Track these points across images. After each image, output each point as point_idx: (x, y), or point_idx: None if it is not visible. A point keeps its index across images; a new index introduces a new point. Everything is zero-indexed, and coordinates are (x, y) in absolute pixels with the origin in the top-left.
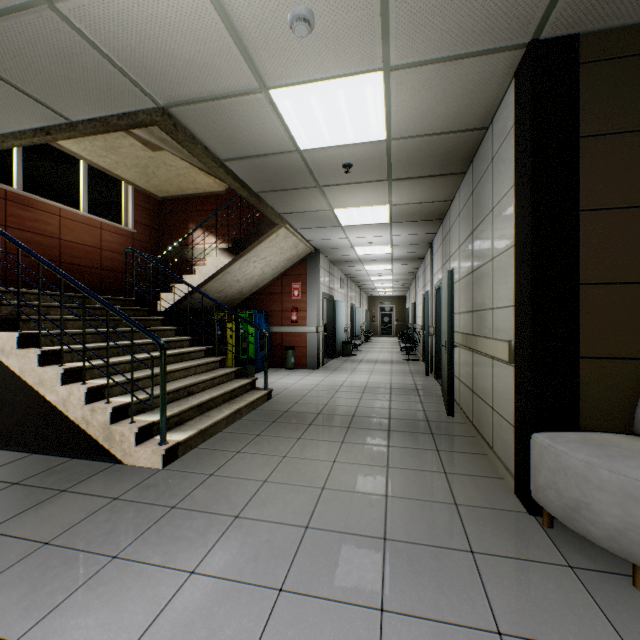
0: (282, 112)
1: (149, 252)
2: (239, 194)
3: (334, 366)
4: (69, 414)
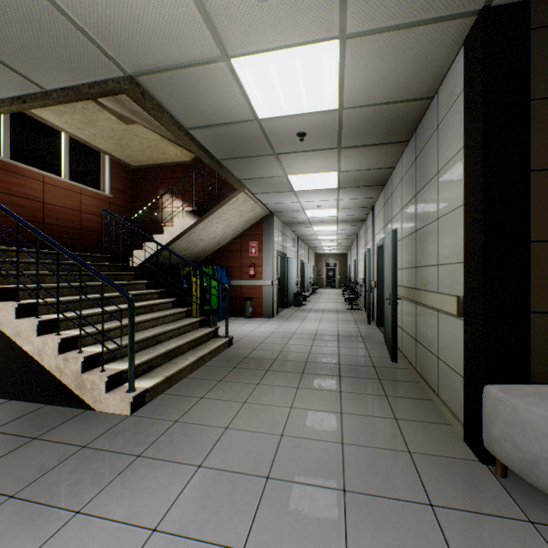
0: (242, 81)
1: (124, 214)
2: (203, 162)
3: (287, 315)
4: (44, 363)
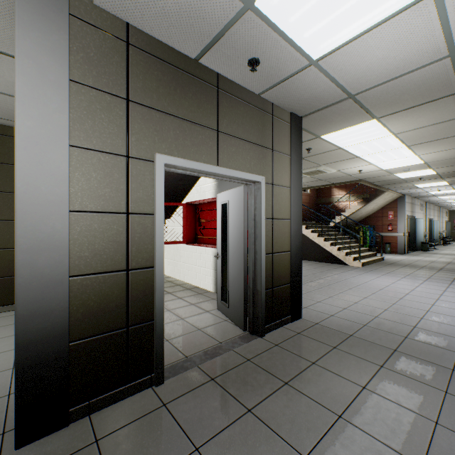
0: (396, 175)
1: (313, 200)
2: None
3: (414, 254)
4: (332, 253)
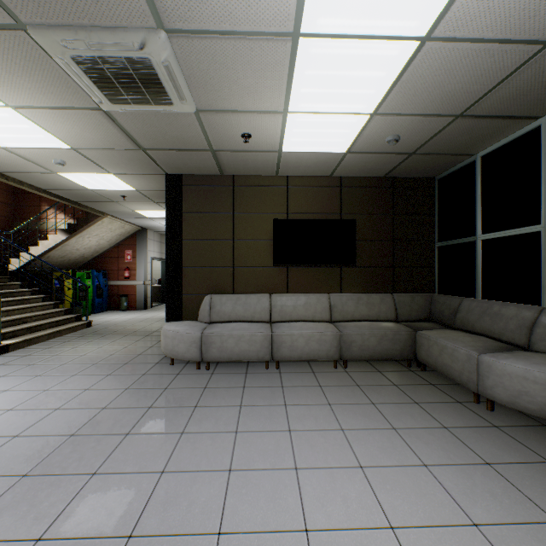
0: (70, 179)
1: (5, 223)
2: None
3: (160, 308)
4: None
